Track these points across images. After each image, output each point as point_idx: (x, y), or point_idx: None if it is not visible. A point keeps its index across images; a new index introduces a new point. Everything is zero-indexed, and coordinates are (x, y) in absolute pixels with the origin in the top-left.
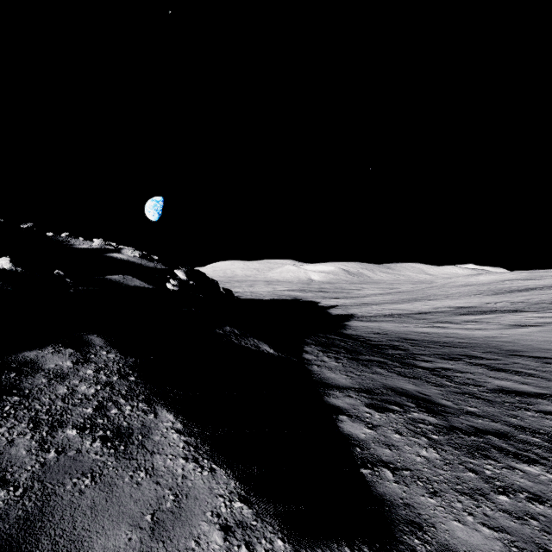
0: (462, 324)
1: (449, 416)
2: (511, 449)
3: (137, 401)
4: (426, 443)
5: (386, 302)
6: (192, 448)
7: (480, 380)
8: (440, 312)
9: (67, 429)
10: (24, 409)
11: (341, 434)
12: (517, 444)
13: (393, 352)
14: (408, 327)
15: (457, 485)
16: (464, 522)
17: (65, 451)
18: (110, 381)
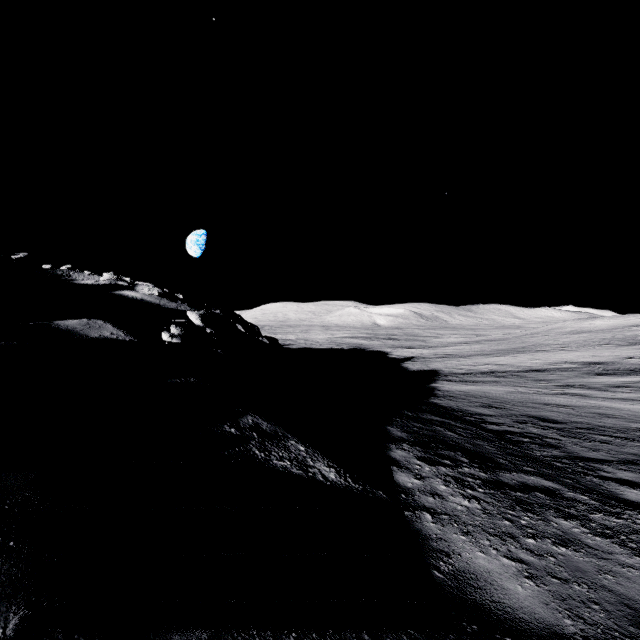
0: (610, 391)
1: None
2: None
3: None
4: None
5: (477, 353)
6: None
7: None
8: (562, 370)
9: None
10: None
11: None
12: None
13: (543, 452)
14: (527, 393)
15: None
16: None
17: None
18: None
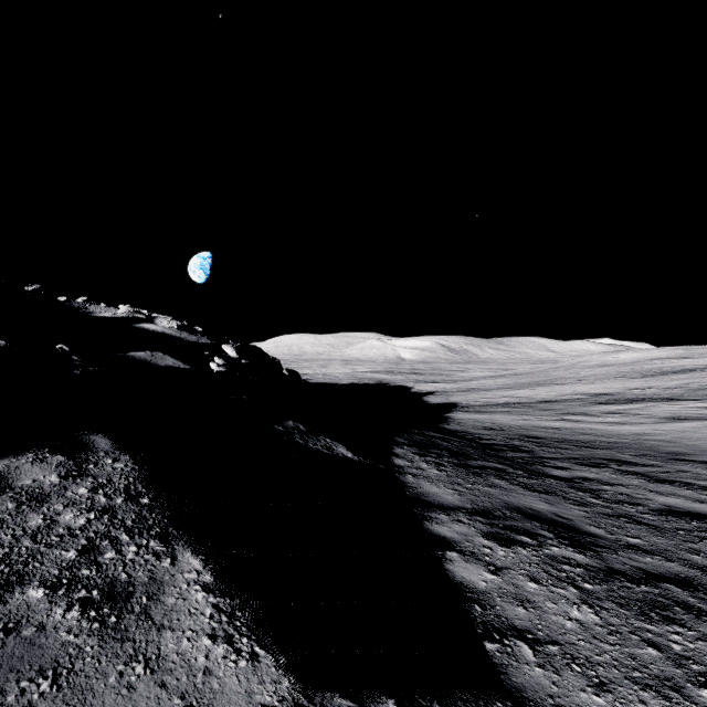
0: (602, 417)
1: (604, 551)
2: (703, 607)
3: (148, 537)
4: (577, 597)
5: (499, 387)
6: (225, 618)
7: (638, 496)
8: (570, 401)
9: (30, 587)
10: None
11: (450, 582)
12: None
13: (513, 455)
14: (530, 420)
15: (634, 670)
16: None
17: (18, 628)
18: (112, 505)
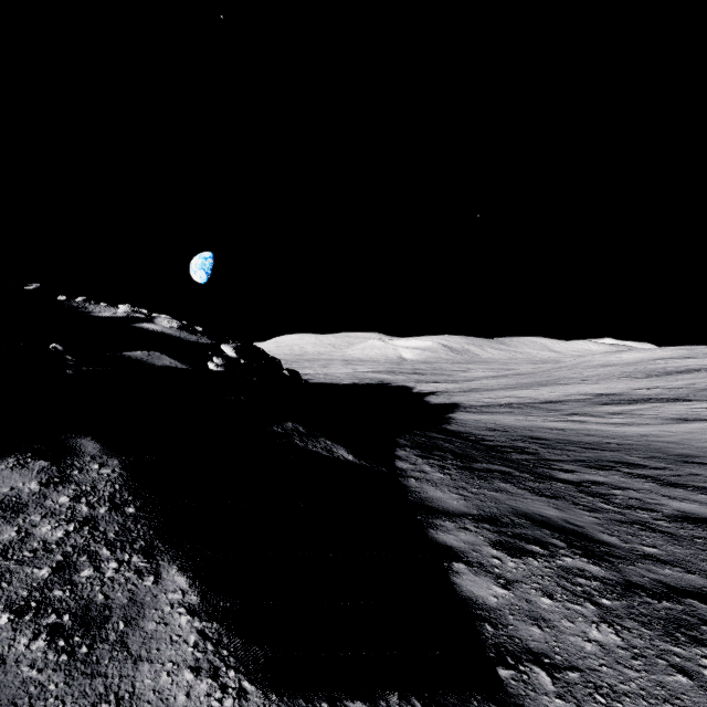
0: (607, 418)
1: (620, 562)
2: None
3: (130, 552)
4: (595, 615)
5: (501, 387)
6: (211, 646)
7: (651, 501)
8: (574, 401)
9: None
10: None
11: (458, 597)
12: None
13: (518, 457)
14: (533, 421)
15: (664, 702)
16: None
17: None
18: (94, 516)
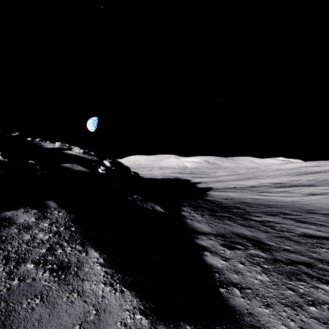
0: (277, 193)
1: (274, 252)
2: (314, 274)
3: (75, 244)
4: (260, 270)
5: (231, 180)
6: (109, 276)
7: (291, 229)
8: (263, 186)
9: (28, 263)
10: (0, 250)
11: (205, 264)
12: (318, 271)
13: (236, 210)
14: (244, 195)
15: (282, 299)
16: (289, 326)
17: (24, 279)
18: (59, 231)
